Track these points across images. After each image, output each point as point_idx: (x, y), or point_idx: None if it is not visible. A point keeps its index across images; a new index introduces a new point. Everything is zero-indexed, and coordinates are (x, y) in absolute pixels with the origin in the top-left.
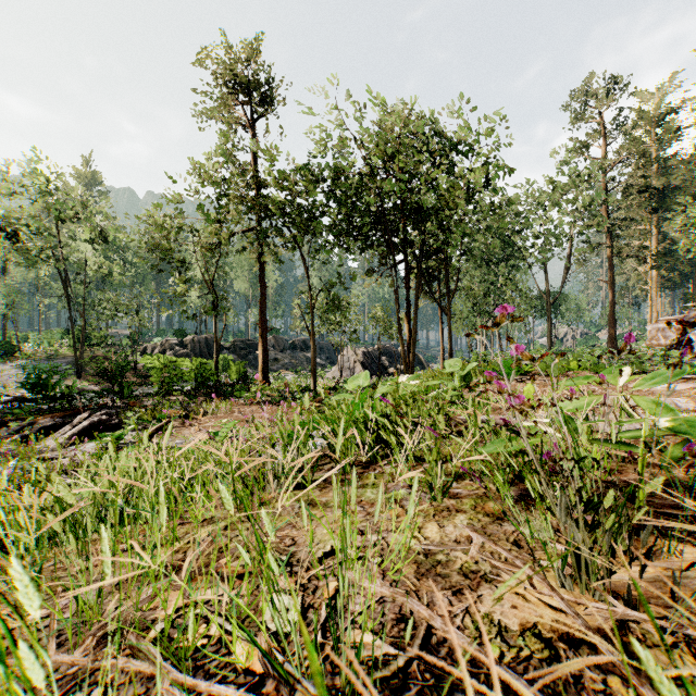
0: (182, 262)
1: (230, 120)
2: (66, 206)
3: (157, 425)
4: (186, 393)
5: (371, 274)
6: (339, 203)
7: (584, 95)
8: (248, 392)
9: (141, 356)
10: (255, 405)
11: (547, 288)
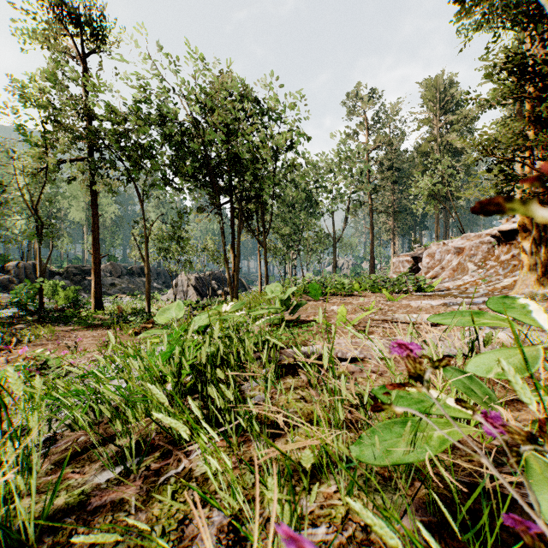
0: None
1: (57, 47)
2: None
3: None
4: (2, 320)
5: (202, 211)
6: (173, 146)
7: (356, 97)
8: (77, 317)
9: None
10: (83, 329)
11: (333, 231)
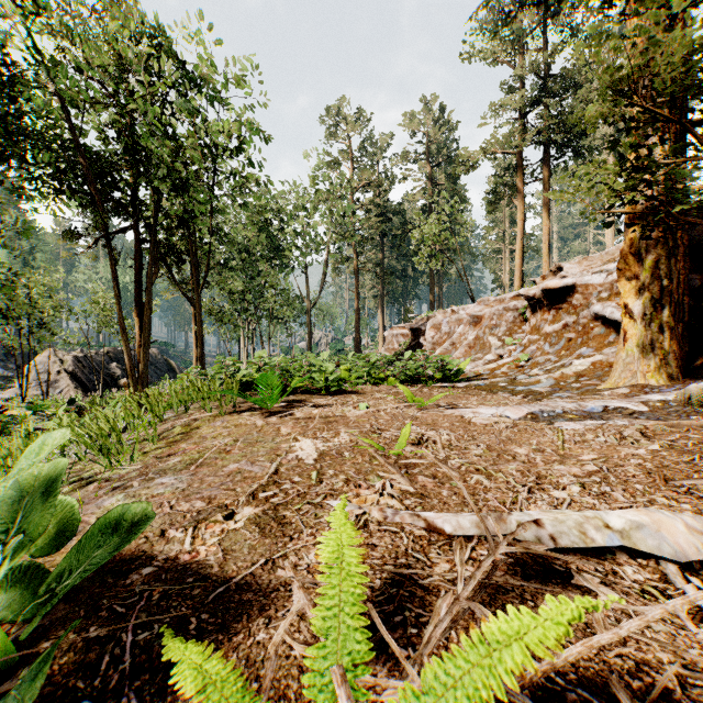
0: None
1: None
2: None
3: None
4: None
5: (72, 237)
6: None
7: (337, 115)
8: None
9: None
10: None
11: (307, 292)
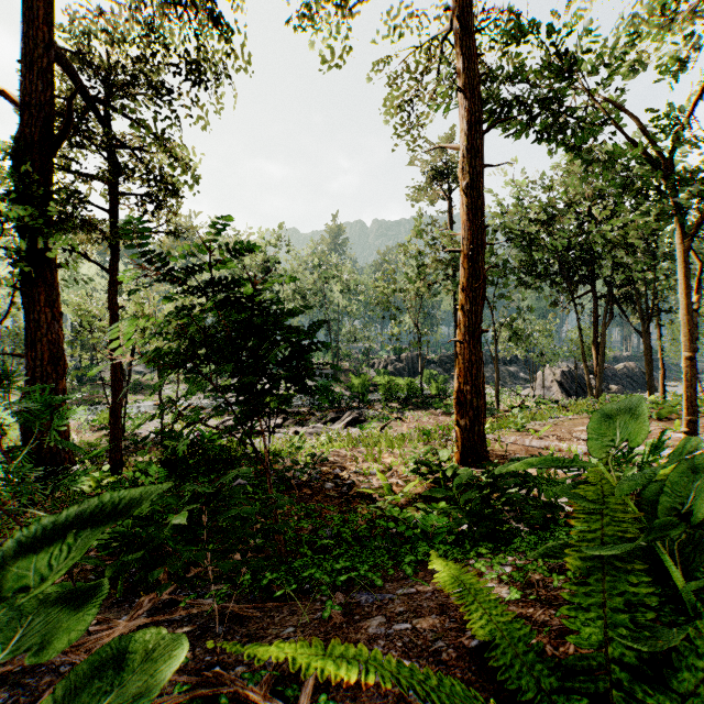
0: (398, 308)
1: (431, 199)
2: (331, 274)
3: (384, 423)
4: (401, 401)
5: (554, 306)
6: (520, 250)
7: None
8: (442, 405)
9: (371, 368)
10: (446, 415)
11: None
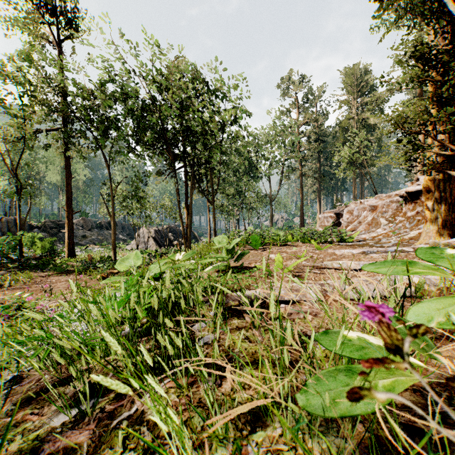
0: None
1: (35, 33)
2: None
3: None
4: None
5: (160, 174)
6: (135, 119)
7: (288, 81)
8: (52, 264)
9: None
10: (58, 275)
11: (270, 192)
